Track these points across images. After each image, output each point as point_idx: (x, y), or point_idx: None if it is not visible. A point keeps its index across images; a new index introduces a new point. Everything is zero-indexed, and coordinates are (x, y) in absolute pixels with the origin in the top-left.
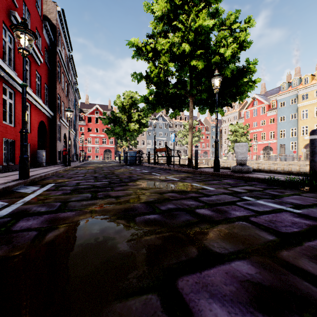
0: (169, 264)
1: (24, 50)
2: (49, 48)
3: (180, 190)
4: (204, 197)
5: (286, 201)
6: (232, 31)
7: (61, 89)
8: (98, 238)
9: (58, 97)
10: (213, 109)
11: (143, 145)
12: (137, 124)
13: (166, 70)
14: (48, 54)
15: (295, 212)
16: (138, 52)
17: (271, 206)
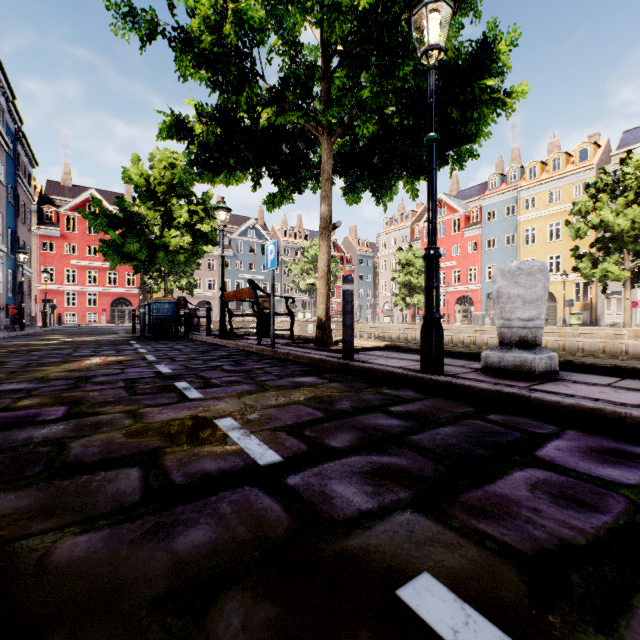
0: None
1: None
2: None
3: None
4: None
5: None
6: None
7: None
8: None
9: None
10: (388, 179)
11: (212, 291)
12: (189, 234)
13: (244, 7)
14: None
15: None
16: None
17: None
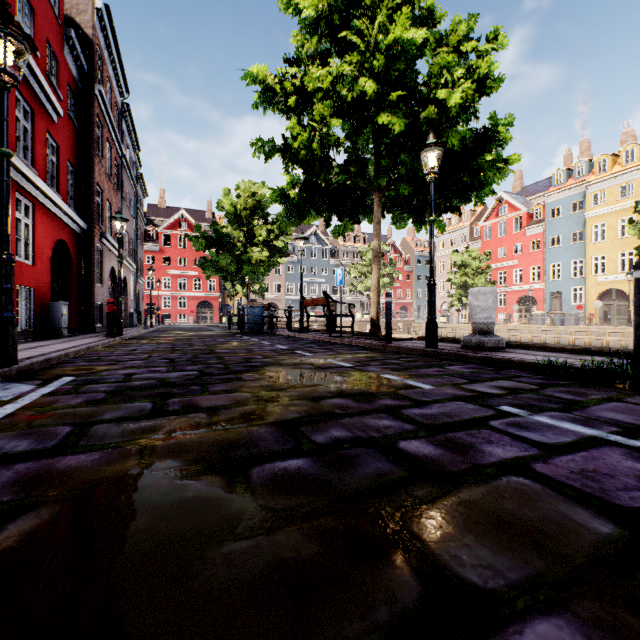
0: (341, 639)
1: (4, 74)
2: (77, 87)
3: (358, 391)
4: (413, 408)
5: (599, 418)
6: (461, 57)
7: (104, 175)
8: (142, 541)
9: (98, 191)
10: (422, 218)
11: (278, 294)
12: (266, 250)
13: (326, 134)
14: (75, 99)
15: (632, 445)
16: (266, 95)
17: (571, 430)
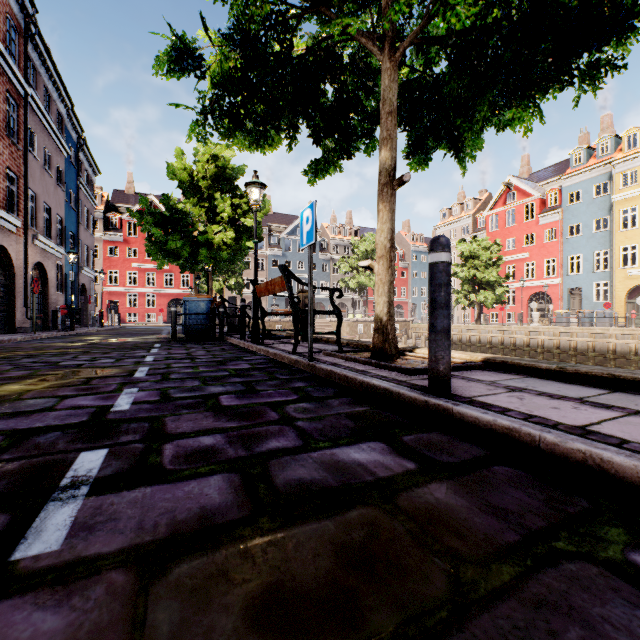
0: None
1: None
2: None
3: None
4: None
5: None
6: None
7: None
8: None
9: None
10: (483, 106)
11: None
12: (231, 229)
13: None
14: None
15: None
16: None
17: None
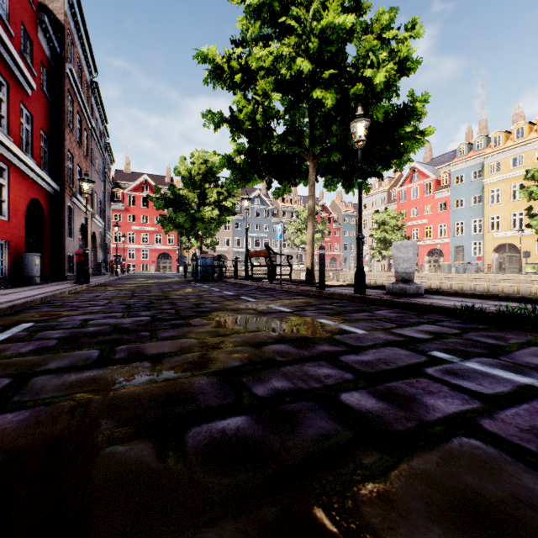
0: None
1: None
2: (50, 65)
3: (297, 336)
4: (350, 354)
5: (526, 363)
6: (384, 44)
7: (74, 143)
8: None
9: (69, 157)
10: (350, 182)
11: (227, 247)
12: (217, 209)
13: (267, 107)
14: (48, 76)
15: None
16: (215, 72)
17: (505, 378)
